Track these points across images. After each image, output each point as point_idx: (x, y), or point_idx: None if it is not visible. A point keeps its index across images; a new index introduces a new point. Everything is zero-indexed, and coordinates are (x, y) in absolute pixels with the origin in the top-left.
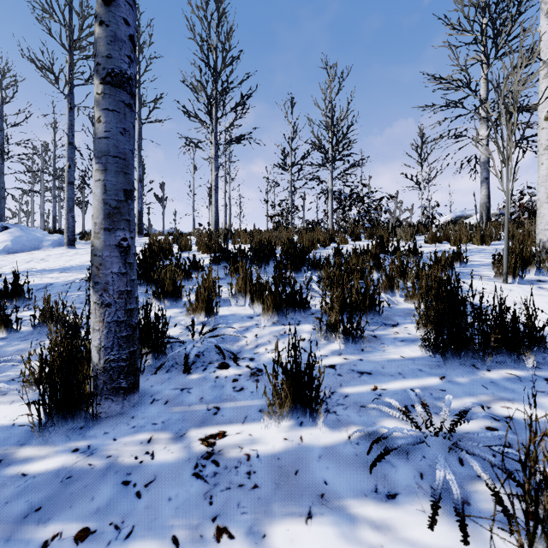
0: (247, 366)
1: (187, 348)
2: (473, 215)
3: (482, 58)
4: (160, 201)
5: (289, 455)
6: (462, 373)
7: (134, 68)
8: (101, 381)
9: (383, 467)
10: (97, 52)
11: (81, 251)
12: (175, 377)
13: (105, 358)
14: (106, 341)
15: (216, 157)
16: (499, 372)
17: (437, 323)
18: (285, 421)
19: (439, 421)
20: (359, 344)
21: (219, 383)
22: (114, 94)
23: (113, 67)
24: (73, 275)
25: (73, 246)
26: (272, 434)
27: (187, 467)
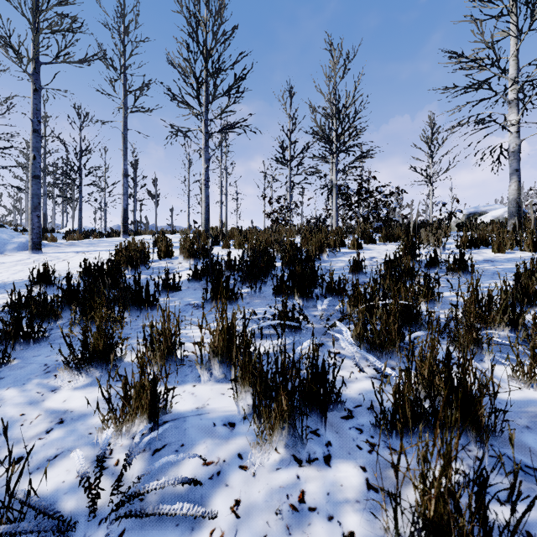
0: None
1: None
2: (488, 211)
3: (513, 31)
4: (153, 198)
5: None
6: None
7: None
8: None
9: None
10: None
11: (45, 257)
12: None
13: None
14: None
15: (206, 148)
16: None
17: None
18: None
19: None
20: None
21: None
22: None
23: None
24: (3, 297)
25: (38, 250)
26: None
27: None
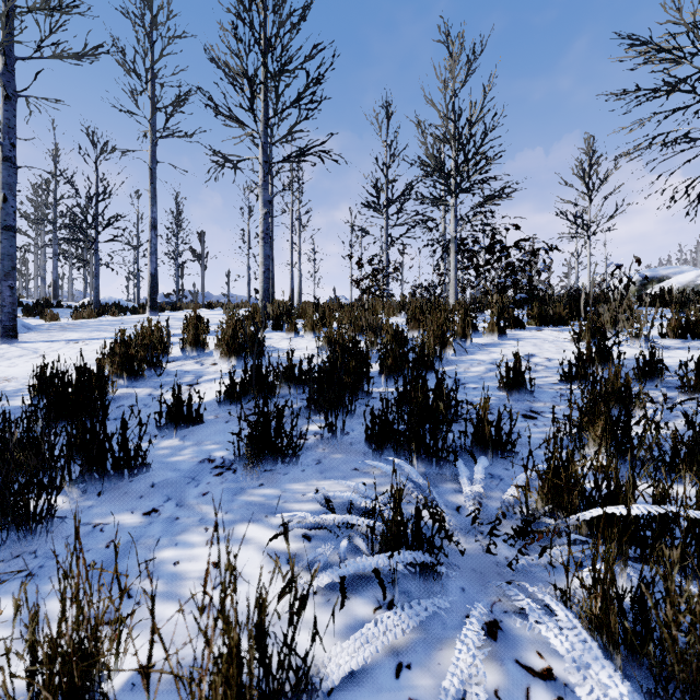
0: None
1: None
2: (672, 276)
3: None
4: (199, 258)
5: None
6: None
7: None
8: None
9: None
10: None
11: (16, 349)
12: None
13: None
14: None
15: (265, 184)
16: None
17: None
18: None
19: None
20: None
21: None
22: None
23: None
24: None
25: (11, 338)
26: None
27: None
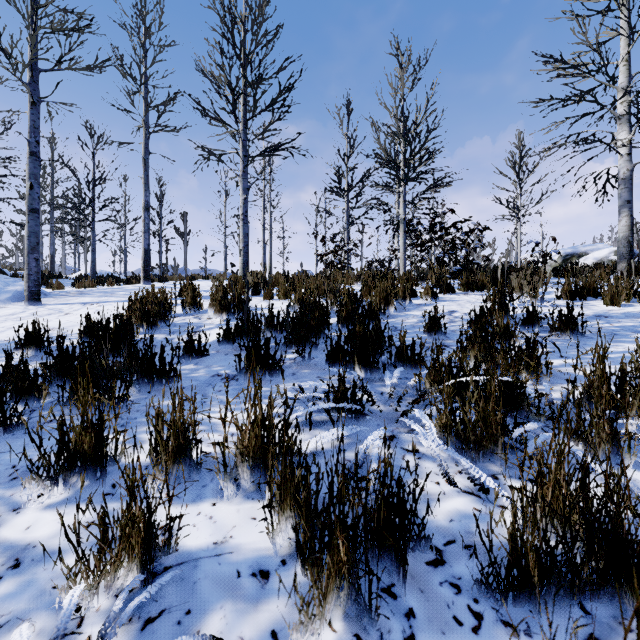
0: None
1: None
2: (590, 252)
3: (624, 29)
4: (182, 236)
5: None
6: None
7: None
8: None
9: None
10: None
11: (43, 309)
12: None
13: None
14: None
15: (244, 175)
16: None
17: None
18: None
19: None
20: None
21: None
22: None
23: None
24: None
25: (36, 301)
26: None
27: None
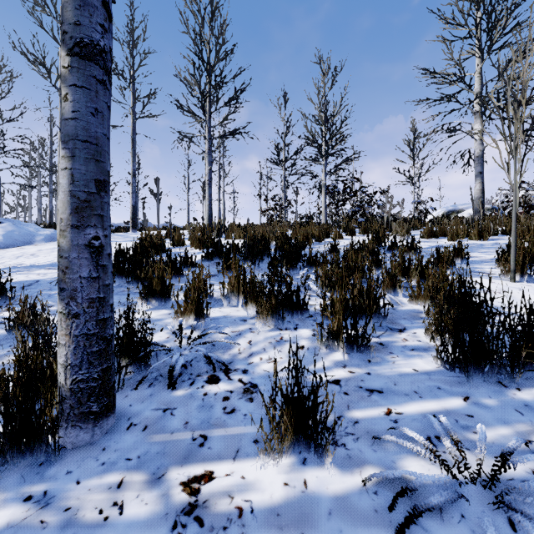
0: (240, 379)
1: (173, 359)
2: (465, 209)
3: (476, 52)
4: (155, 196)
5: (291, 510)
6: (489, 393)
7: (109, 40)
8: (67, 405)
9: (412, 531)
10: (63, 19)
11: None
12: (157, 393)
13: (72, 378)
14: (73, 358)
15: (209, 152)
16: (532, 391)
17: (456, 332)
18: (285, 458)
19: (473, 461)
20: (364, 354)
21: (207, 402)
22: (83, 68)
23: (82, 36)
24: None
25: None
26: (270, 477)
27: (162, 528)
